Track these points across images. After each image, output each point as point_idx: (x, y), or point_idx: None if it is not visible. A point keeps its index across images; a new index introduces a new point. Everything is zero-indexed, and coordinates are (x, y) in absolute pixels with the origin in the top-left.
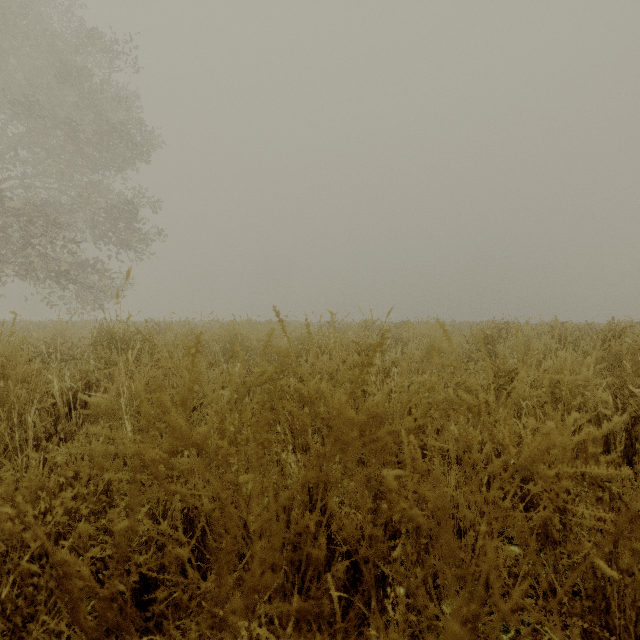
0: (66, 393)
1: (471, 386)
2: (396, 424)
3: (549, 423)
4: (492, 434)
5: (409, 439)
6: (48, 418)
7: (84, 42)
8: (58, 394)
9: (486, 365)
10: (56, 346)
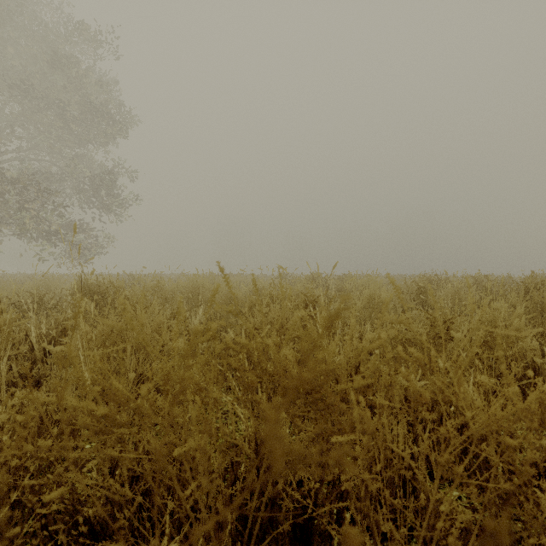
0: (43, 339)
1: (409, 334)
2: (344, 382)
3: (512, 388)
4: (444, 394)
5: (357, 398)
6: (25, 363)
7: (71, 34)
8: (35, 341)
9: (420, 313)
10: (40, 296)
